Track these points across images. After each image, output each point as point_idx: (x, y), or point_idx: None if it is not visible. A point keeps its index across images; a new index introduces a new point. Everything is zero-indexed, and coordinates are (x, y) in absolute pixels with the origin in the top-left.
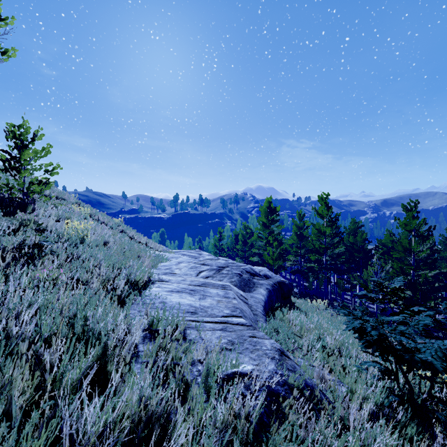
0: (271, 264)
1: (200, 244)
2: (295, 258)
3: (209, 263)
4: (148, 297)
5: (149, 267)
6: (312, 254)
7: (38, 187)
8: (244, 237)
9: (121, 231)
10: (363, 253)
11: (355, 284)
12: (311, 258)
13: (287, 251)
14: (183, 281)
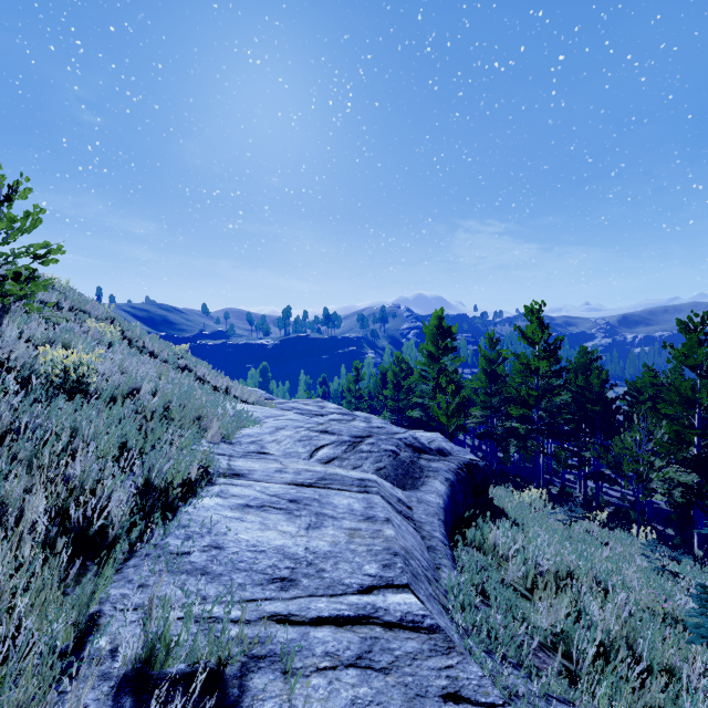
0: (444, 423)
1: (324, 388)
2: (484, 413)
3: (336, 429)
4: (182, 529)
5: (217, 439)
6: (515, 407)
7: (14, 286)
8: (397, 377)
9: (183, 367)
10: (602, 405)
11: (588, 458)
12: (513, 413)
13: (470, 400)
14: (279, 474)
